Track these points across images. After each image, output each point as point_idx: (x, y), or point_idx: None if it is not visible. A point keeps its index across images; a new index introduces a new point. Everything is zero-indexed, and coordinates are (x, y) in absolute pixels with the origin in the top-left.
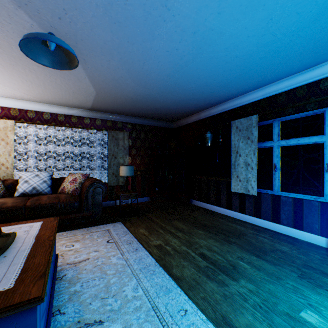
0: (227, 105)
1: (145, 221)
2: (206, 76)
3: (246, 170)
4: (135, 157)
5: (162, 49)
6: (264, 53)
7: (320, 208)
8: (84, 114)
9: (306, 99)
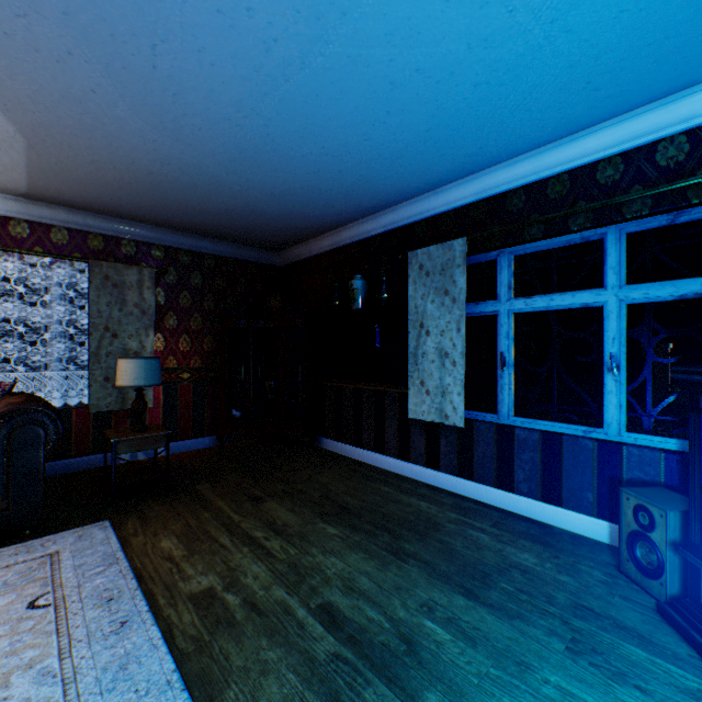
0: (401, 213)
1: (186, 510)
2: (344, 123)
3: (442, 369)
4: (174, 335)
5: (201, 1)
6: (484, 69)
7: (596, 455)
8: (8, 209)
9: (569, 206)
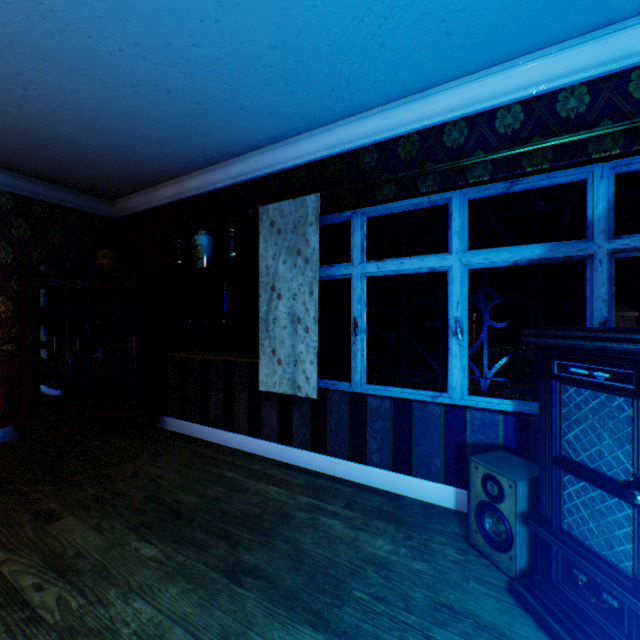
0: (251, 164)
1: None
2: (160, 7)
3: (295, 335)
4: None
5: None
6: None
7: (444, 421)
8: None
9: (419, 167)
